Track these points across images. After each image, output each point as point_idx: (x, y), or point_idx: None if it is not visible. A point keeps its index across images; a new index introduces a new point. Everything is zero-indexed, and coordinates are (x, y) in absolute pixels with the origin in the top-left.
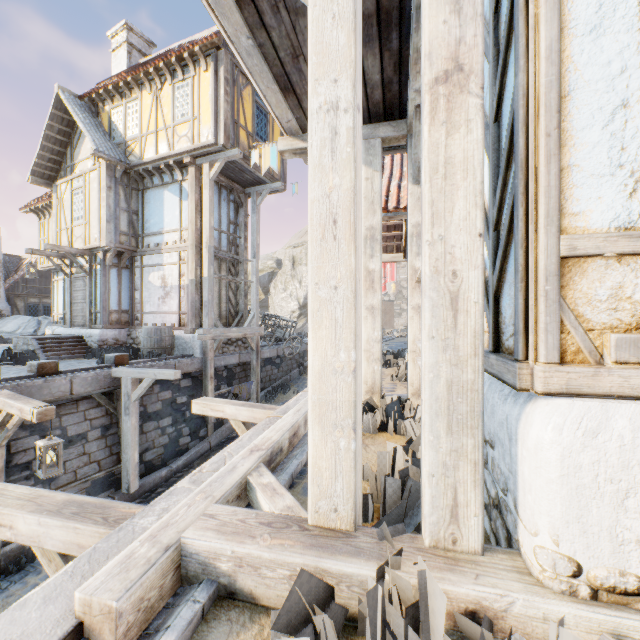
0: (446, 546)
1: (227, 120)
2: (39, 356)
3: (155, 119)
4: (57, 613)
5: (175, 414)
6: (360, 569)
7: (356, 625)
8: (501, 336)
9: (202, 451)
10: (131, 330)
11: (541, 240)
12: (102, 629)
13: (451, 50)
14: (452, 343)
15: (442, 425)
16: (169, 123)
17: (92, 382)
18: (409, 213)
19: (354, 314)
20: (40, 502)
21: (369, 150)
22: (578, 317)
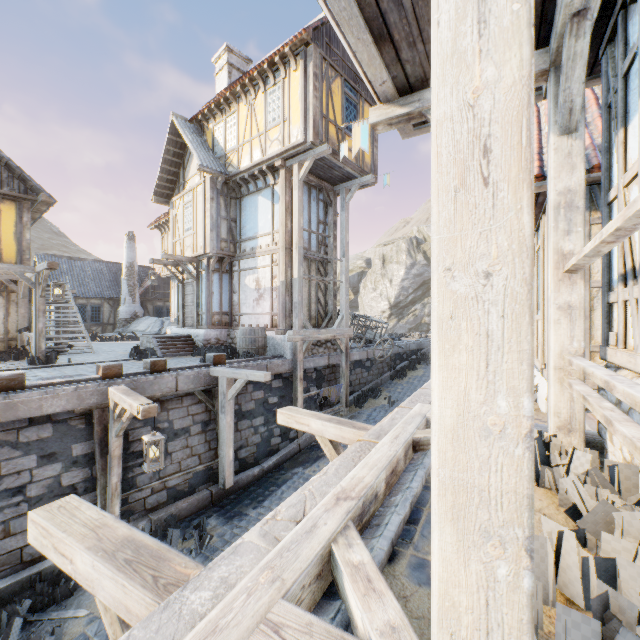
0: None
1: (316, 116)
2: (157, 353)
3: (250, 128)
4: None
5: (267, 414)
6: None
7: None
8: None
9: (292, 453)
10: (230, 330)
11: None
12: None
13: None
14: None
15: None
16: (262, 130)
17: (194, 380)
18: (553, 176)
19: (528, 325)
20: (101, 535)
21: None
22: None
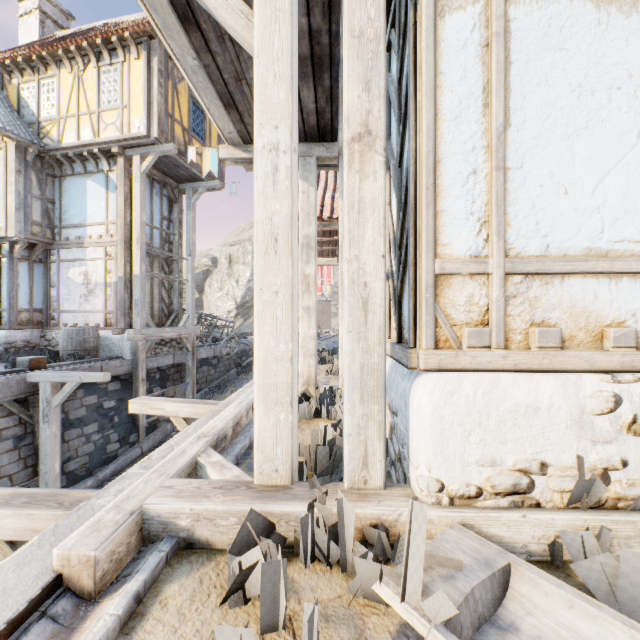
0: (360, 486)
1: (161, 113)
2: None
3: (77, 102)
4: (34, 572)
5: (102, 420)
6: (296, 507)
7: (293, 550)
8: (403, 331)
9: (133, 457)
10: (46, 331)
11: (423, 262)
12: (81, 576)
13: (363, 118)
14: (364, 335)
15: (357, 397)
16: (94, 108)
17: (2, 388)
18: (340, 225)
19: (291, 314)
20: None
21: (305, 166)
22: (447, 316)
